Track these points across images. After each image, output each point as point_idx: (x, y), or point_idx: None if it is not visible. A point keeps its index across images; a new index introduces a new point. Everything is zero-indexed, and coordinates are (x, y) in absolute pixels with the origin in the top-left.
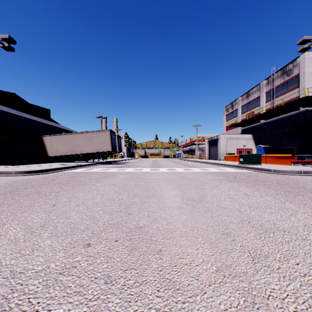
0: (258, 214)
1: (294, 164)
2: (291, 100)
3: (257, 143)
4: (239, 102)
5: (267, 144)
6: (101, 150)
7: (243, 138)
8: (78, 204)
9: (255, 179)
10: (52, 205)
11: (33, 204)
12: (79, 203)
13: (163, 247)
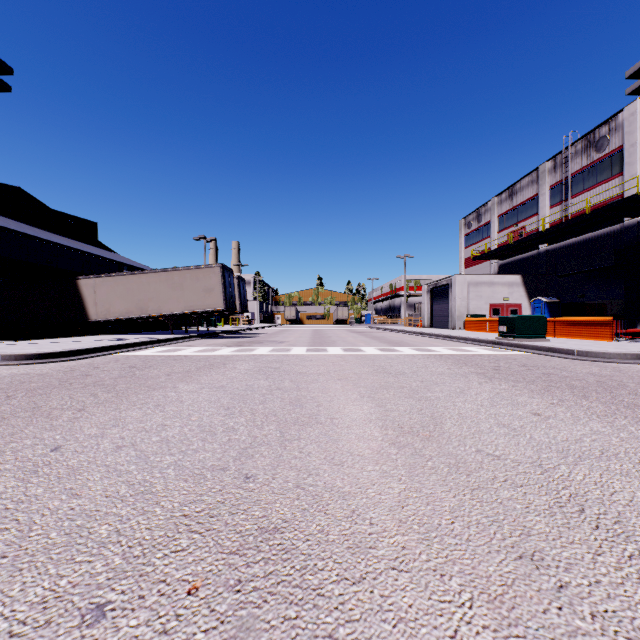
0: (595, 480)
1: (619, 337)
2: (606, 203)
3: (532, 292)
4: (494, 207)
5: (553, 295)
6: (203, 309)
7: (504, 282)
8: (118, 445)
9: (545, 374)
10: (51, 450)
11: (5, 444)
12: (123, 442)
13: (340, 623)
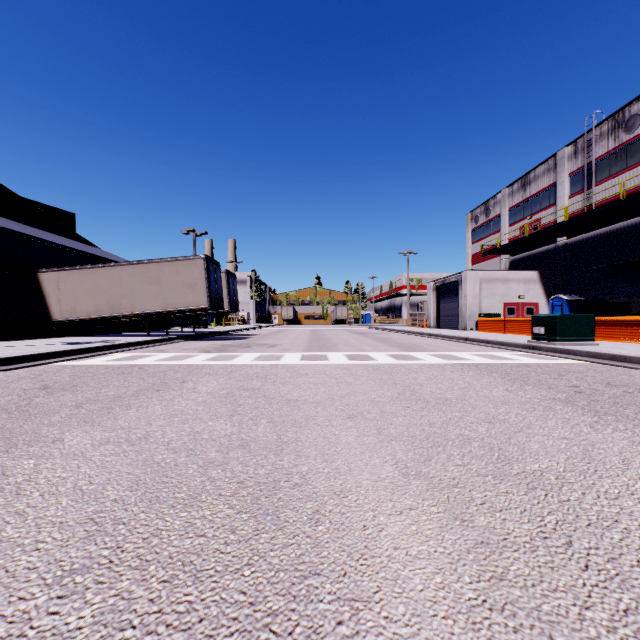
0: None
1: None
2: (638, 189)
3: (550, 290)
4: (504, 199)
5: (573, 292)
6: (183, 307)
7: (519, 279)
8: None
9: None
10: None
11: None
12: None
13: None
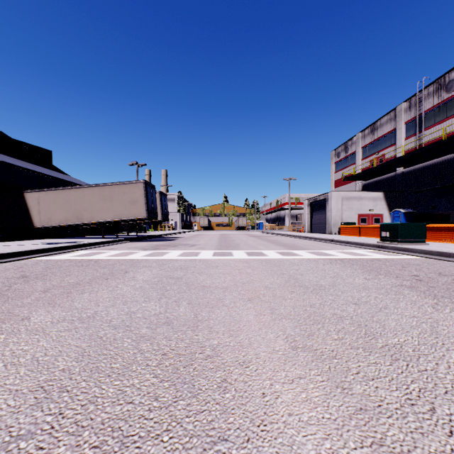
0: None
1: None
2: None
3: (392, 205)
4: (358, 140)
5: (408, 207)
6: (129, 217)
7: (369, 197)
8: None
9: None
10: None
11: None
12: None
13: None
